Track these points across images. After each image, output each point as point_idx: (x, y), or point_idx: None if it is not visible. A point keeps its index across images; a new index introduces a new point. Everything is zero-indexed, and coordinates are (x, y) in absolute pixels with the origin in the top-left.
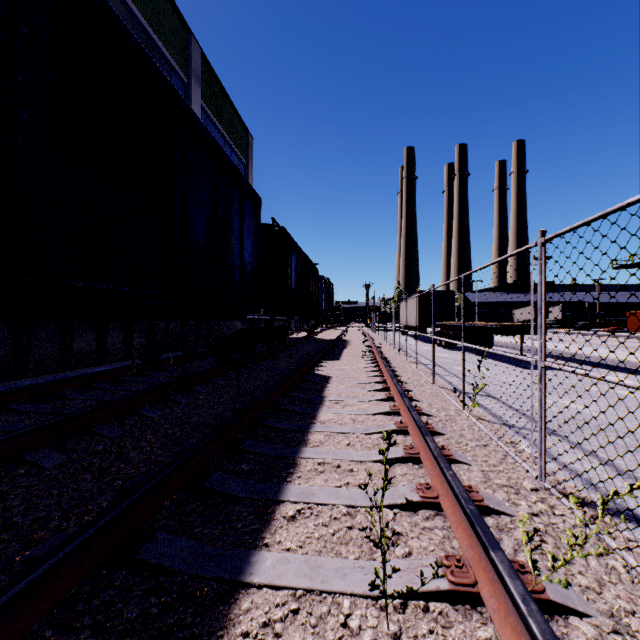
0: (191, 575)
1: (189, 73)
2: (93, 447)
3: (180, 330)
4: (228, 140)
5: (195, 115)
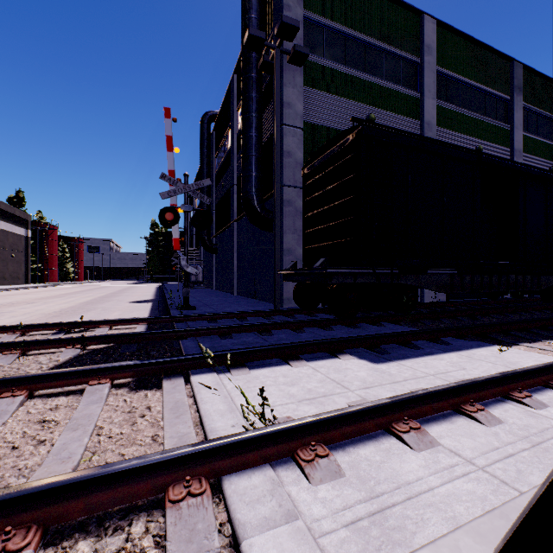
0: (546, 335)
1: (511, 91)
2: (491, 319)
3: (521, 280)
4: (550, 117)
5: (531, 170)
